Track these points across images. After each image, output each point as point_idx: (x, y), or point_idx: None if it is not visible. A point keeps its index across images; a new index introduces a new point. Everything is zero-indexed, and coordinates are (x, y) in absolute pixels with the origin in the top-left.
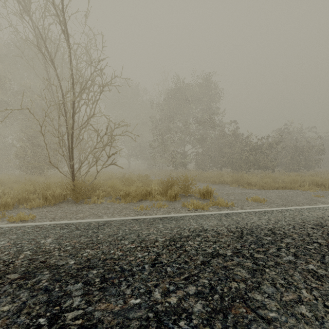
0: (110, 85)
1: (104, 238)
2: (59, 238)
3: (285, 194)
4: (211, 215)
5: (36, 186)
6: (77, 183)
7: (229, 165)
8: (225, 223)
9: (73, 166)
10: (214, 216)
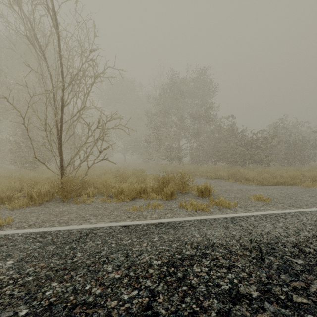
0: (102, 76)
1: (81, 259)
2: (24, 258)
3: (288, 191)
4: (215, 221)
5: (24, 182)
6: (65, 180)
7: (223, 159)
8: (235, 234)
9: (62, 162)
10: (218, 221)
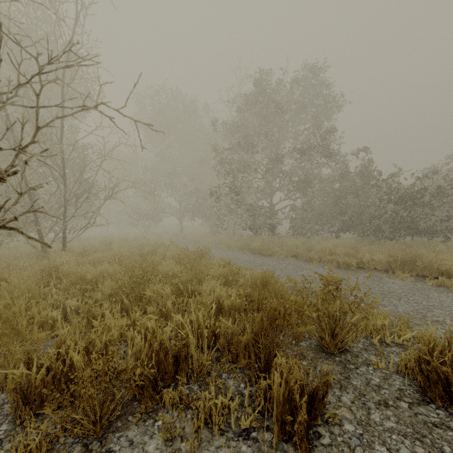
0: None
1: None
2: None
3: None
4: None
5: None
6: None
7: (353, 227)
8: None
9: None
10: None
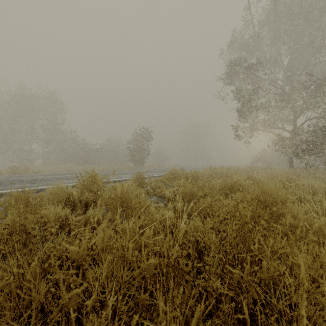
0: None
1: None
2: None
3: None
4: None
5: None
6: None
7: (71, 161)
8: None
9: None
10: None
